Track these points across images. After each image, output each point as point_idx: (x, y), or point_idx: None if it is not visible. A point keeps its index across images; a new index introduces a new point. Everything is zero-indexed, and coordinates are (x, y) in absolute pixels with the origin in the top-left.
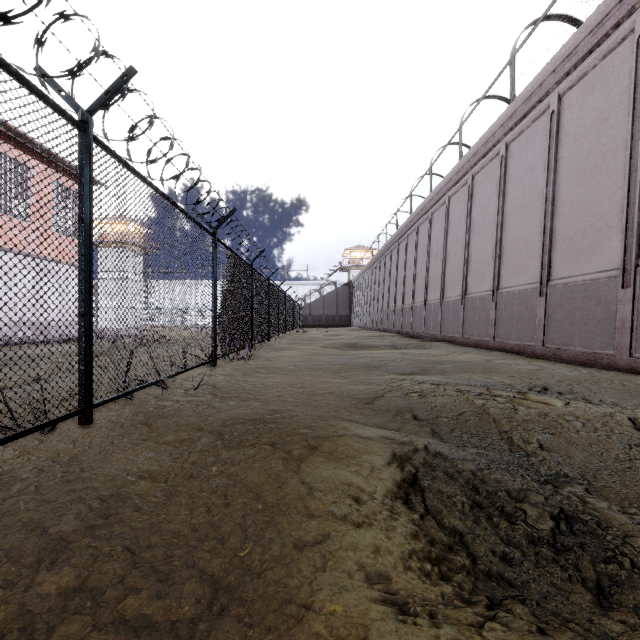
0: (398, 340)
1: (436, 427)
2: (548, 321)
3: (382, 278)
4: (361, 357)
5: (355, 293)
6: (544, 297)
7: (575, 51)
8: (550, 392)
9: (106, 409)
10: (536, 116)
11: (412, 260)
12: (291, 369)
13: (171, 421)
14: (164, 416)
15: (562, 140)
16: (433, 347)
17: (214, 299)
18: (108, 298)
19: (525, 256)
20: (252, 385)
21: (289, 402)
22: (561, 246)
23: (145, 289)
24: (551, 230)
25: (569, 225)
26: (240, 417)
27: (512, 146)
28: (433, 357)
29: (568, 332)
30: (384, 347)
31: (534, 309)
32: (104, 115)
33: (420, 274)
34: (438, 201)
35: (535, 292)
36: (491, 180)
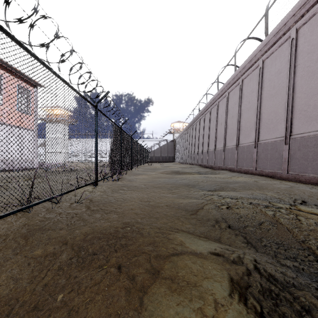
0: (200, 169)
1: (248, 236)
2: (290, 159)
3: (191, 137)
4: (183, 179)
5: (177, 145)
6: (288, 145)
7: (308, 1)
8: (309, 204)
9: (3, 222)
10: (281, 43)
11: (207, 127)
12: (142, 187)
13: (45, 234)
14: (42, 229)
15: (298, 54)
16: (221, 173)
17: (96, 145)
18: (51, 147)
19: (275, 122)
20: (116, 199)
21: (138, 215)
22: (298, 115)
23: (38, 135)
24: (292, 106)
25: (304, 103)
26: (99, 231)
27: (266, 61)
28: (223, 179)
29: (304, 165)
30: (194, 173)
31: (281, 152)
32: (5, 9)
33: (212, 134)
34: (222, 95)
35: (282, 142)
36: (253, 81)
